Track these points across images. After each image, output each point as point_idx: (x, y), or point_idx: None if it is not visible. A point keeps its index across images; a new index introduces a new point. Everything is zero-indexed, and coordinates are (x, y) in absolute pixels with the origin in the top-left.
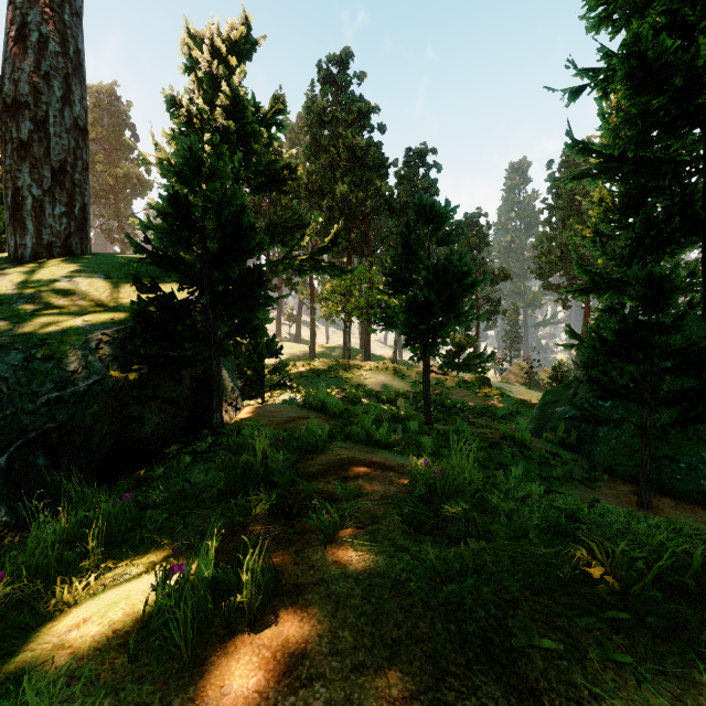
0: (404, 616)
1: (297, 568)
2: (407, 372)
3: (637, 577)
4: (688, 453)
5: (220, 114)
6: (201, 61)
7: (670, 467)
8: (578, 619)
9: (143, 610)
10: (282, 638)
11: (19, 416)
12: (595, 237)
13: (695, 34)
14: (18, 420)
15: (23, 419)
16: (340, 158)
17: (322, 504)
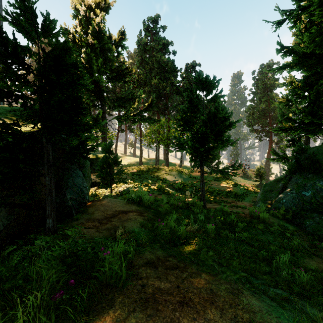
0: None
1: None
2: (187, 172)
3: None
4: None
5: (89, 36)
6: (80, 10)
7: None
8: None
9: None
10: None
11: None
12: (286, 102)
13: None
14: None
15: None
16: (154, 67)
17: None
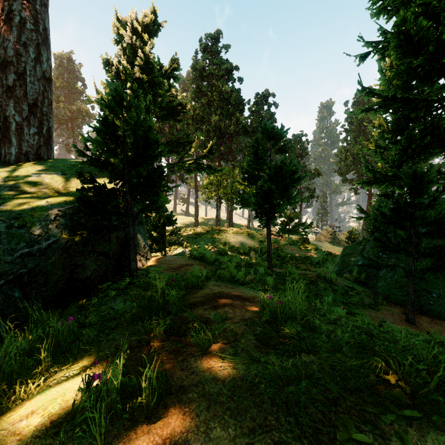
0: (257, 410)
1: (182, 373)
2: (256, 234)
3: (422, 383)
4: (438, 287)
5: (137, 70)
6: (125, 36)
7: (426, 296)
8: (382, 415)
9: (71, 408)
10: (171, 428)
11: (2, 264)
12: (376, 149)
13: (441, 19)
14: (1, 267)
15: (5, 267)
16: (214, 99)
17: (201, 326)
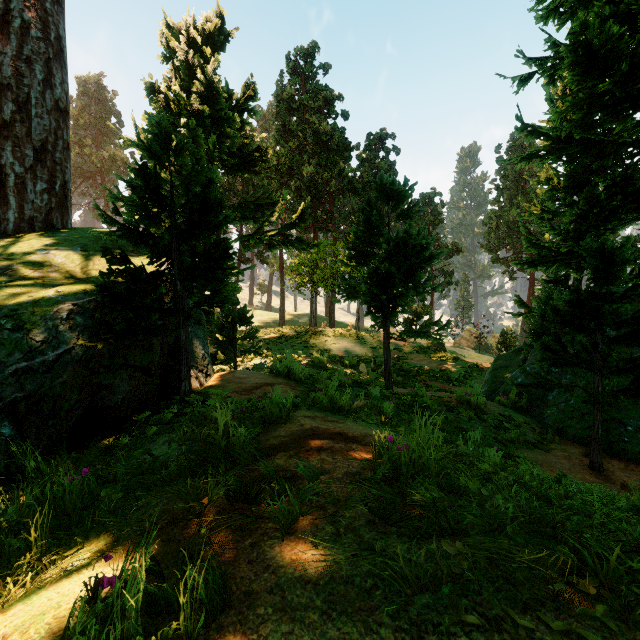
0: (370, 638)
1: (250, 569)
2: (368, 338)
3: None
4: (635, 417)
5: (195, 99)
6: (178, 50)
7: (617, 429)
8: None
9: (62, 638)
10: None
11: None
12: (541, 214)
13: (638, 24)
14: None
15: None
16: (307, 142)
17: (282, 486)
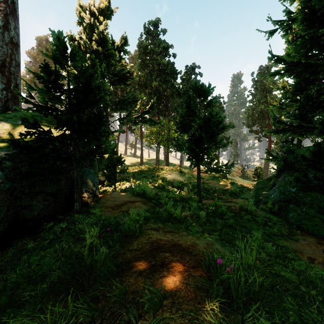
0: None
1: None
2: (187, 172)
3: None
4: None
5: (94, 43)
6: (85, 18)
7: None
8: None
9: None
10: None
11: None
12: (279, 106)
13: None
14: None
15: None
16: (154, 69)
17: (129, 323)
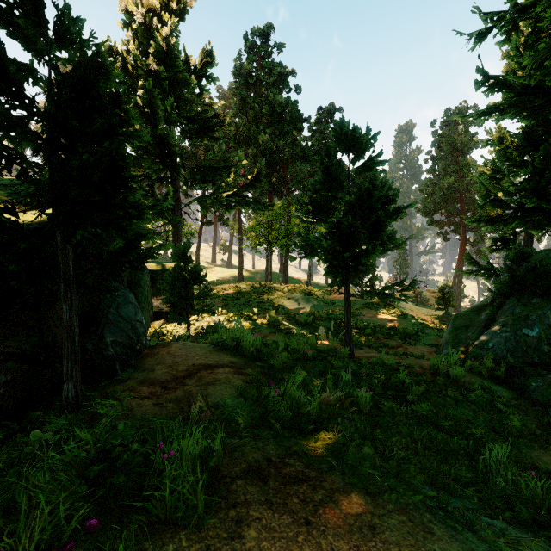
0: None
1: None
2: (321, 294)
3: None
4: None
5: (151, 60)
6: (136, 14)
7: None
8: None
9: None
10: None
11: None
12: (492, 174)
13: None
14: None
15: None
16: (263, 113)
17: None
